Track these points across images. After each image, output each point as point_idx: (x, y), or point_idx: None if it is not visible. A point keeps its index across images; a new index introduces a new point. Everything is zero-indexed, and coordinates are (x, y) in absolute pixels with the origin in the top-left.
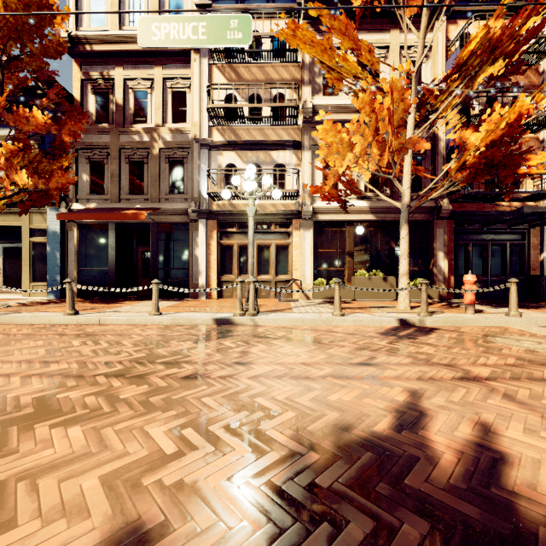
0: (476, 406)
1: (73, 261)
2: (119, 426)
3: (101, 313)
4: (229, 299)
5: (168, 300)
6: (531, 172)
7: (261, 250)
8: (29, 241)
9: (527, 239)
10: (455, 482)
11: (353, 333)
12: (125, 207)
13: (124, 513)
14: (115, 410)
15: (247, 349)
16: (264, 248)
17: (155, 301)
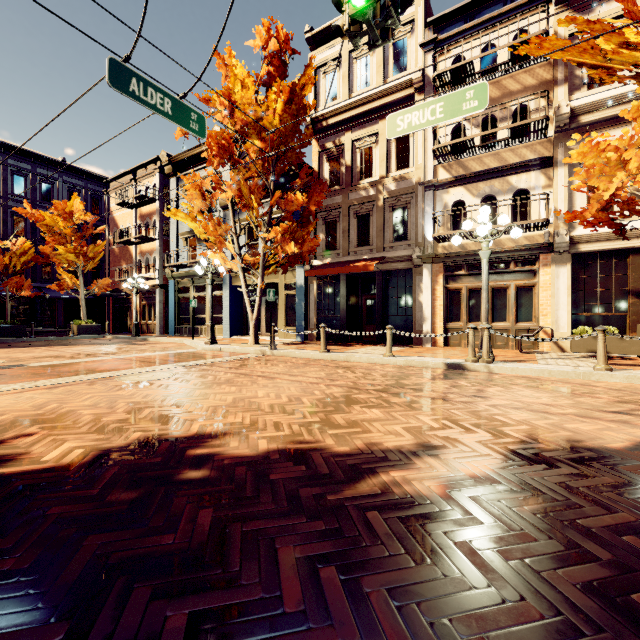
0: None
1: (313, 309)
2: (399, 413)
3: (344, 353)
4: (457, 347)
5: (393, 346)
6: None
7: (496, 293)
8: (283, 294)
9: None
10: None
11: (620, 389)
12: (354, 259)
13: (421, 439)
14: (392, 406)
15: (483, 388)
16: (500, 291)
17: (389, 344)
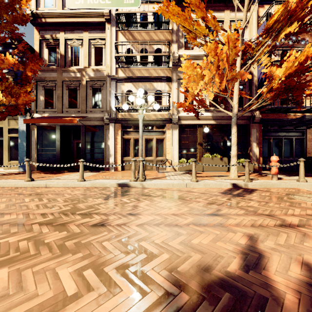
0: (297, 248)
1: (34, 148)
2: (37, 268)
3: (48, 180)
4: (128, 171)
5: (91, 172)
6: None
7: (147, 142)
8: (7, 136)
9: (305, 135)
10: None
11: (204, 192)
12: (66, 116)
13: None
14: (38, 253)
15: (137, 204)
16: (149, 141)
17: (81, 172)
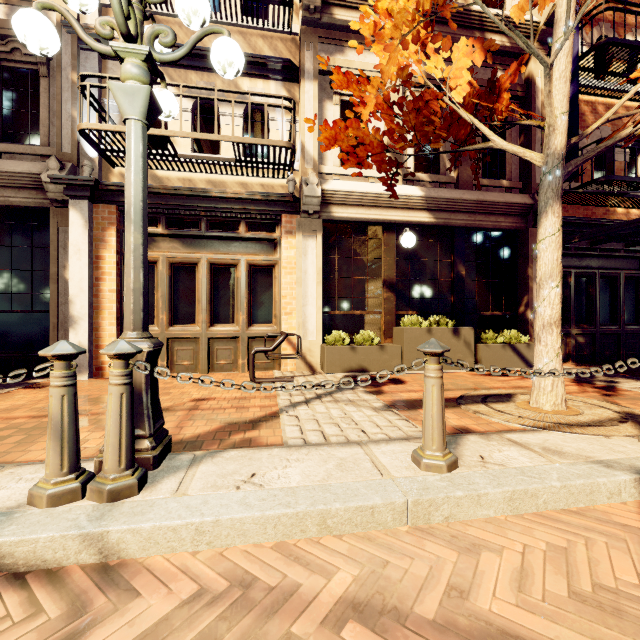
0: None
1: None
2: None
3: None
4: None
5: None
6: None
7: (218, 274)
8: None
9: None
10: None
11: None
12: None
13: None
14: None
15: None
16: (225, 270)
17: None
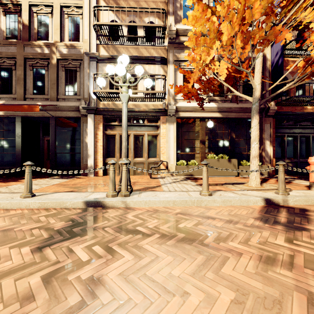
0: None
1: None
2: None
3: None
4: None
5: (61, 178)
6: None
7: (137, 139)
8: None
9: None
10: None
11: (230, 219)
12: (28, 104)
13: None
14: None
15: (102, 269)
16: (139, 137)
17: (27, 183)
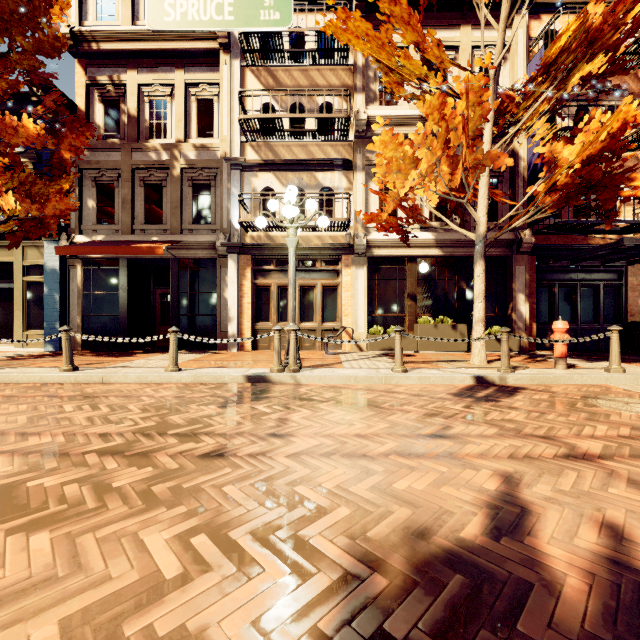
0: (595, 498)
1: (77, 305)
2: (103, 532)
3: (106, 369)
4: (266, 350)
5: (191, 353)
6: (637, 195)
7: (304, 292)
8: (22, 280)
9: (625, 278)
10: (593, 628)
11: (419, 393)
12: (140, 240)
13: None
14: (103, 506)
15: (286, 415)
16: (308, 290)
17: (173, 354)
